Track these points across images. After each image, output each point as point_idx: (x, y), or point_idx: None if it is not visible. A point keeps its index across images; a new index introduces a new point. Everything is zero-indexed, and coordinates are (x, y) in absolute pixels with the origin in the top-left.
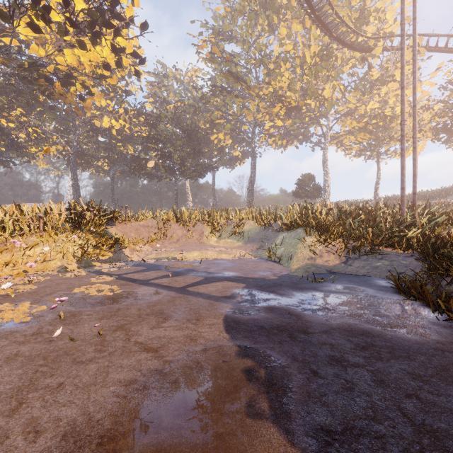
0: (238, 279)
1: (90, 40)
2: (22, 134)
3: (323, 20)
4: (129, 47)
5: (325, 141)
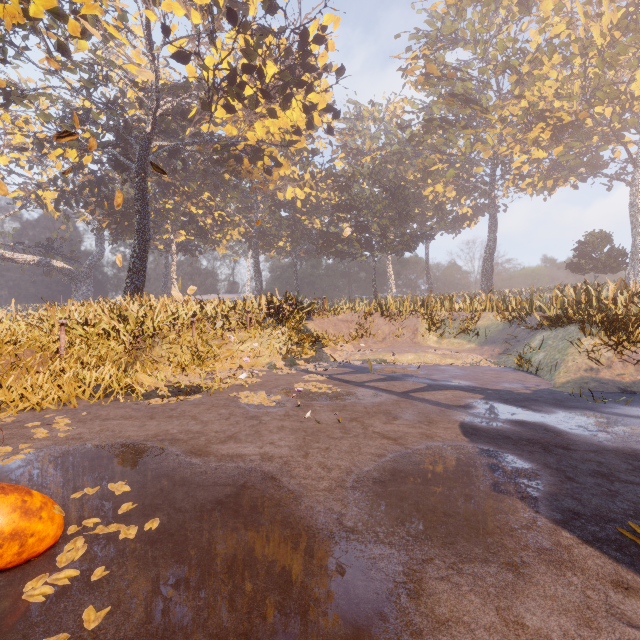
0: (473, 390)
1: (281, 106)
2: (209, 220)
3: None
4: (321, 102)
5: (636, 170)
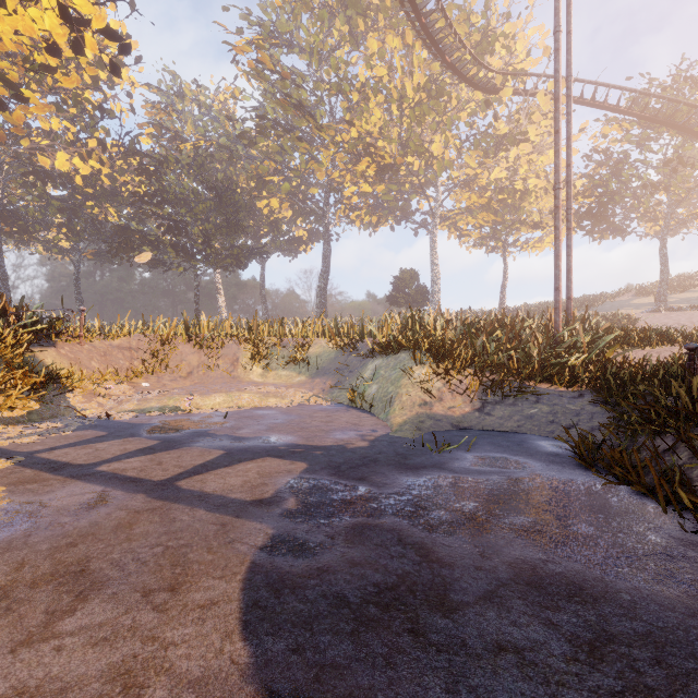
0: (294, 452)
1: None
2: None
3: (432, 34)
4: (97, 18)
5: (434, 221)
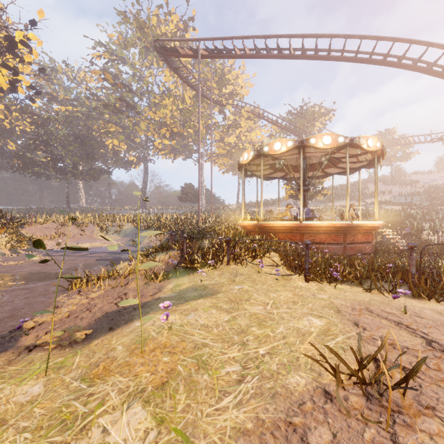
0: (108, 252)
1: None
2: None
3: (190, 83)
4: (26, 82)
5: (202, 159)
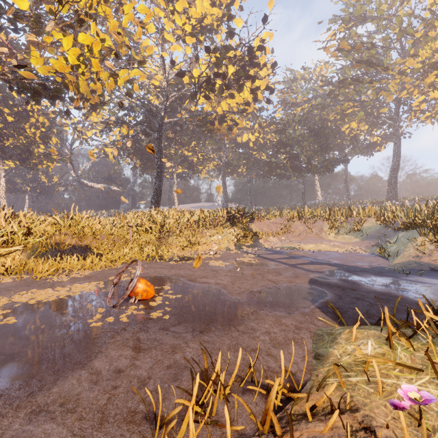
0: (335, 265)
1: (237, 91)
2: (195, 158)
3: None
4: (262, 85)
5: None
